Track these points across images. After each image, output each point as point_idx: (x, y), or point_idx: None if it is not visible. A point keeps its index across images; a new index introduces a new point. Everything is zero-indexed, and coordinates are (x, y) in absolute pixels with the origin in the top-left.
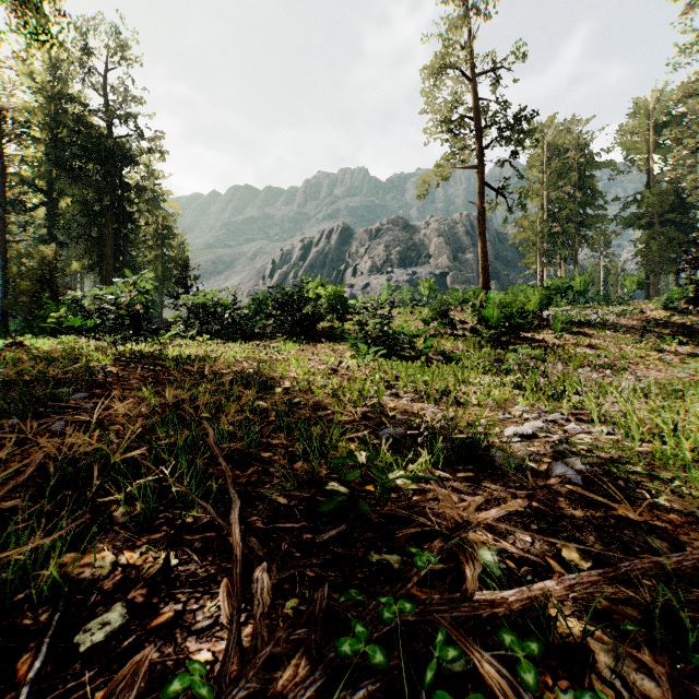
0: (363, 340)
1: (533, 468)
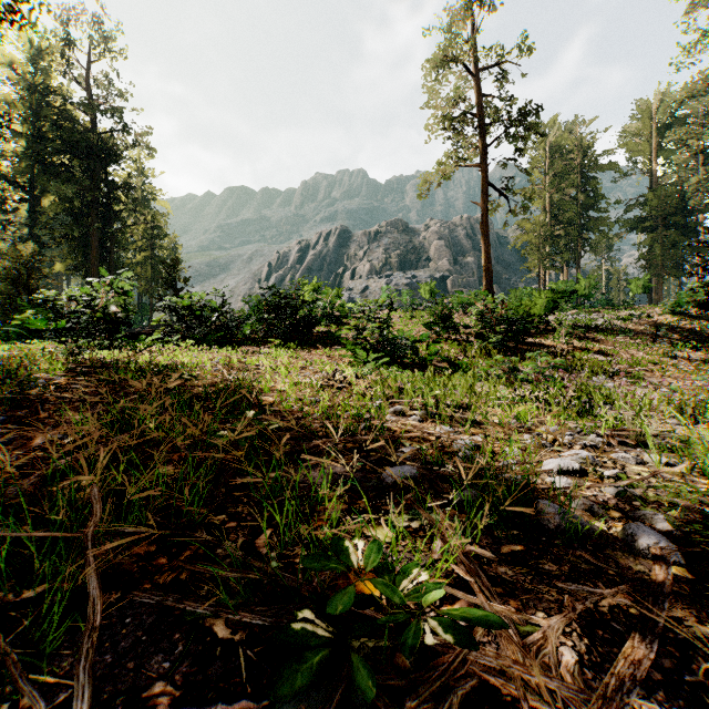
0: (361, 345)
1: (603, 531)
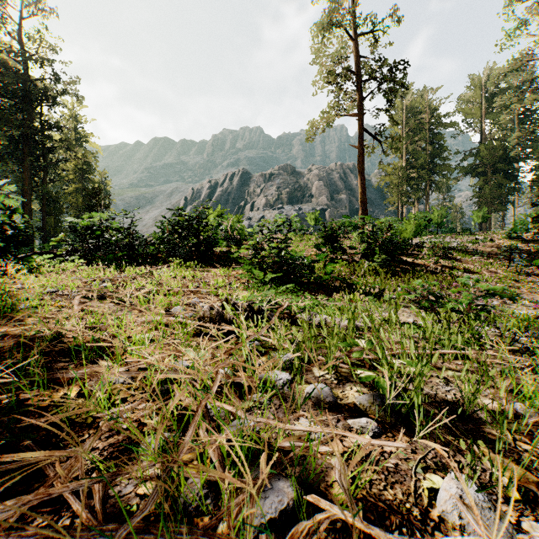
0: (258, 265)
1: None
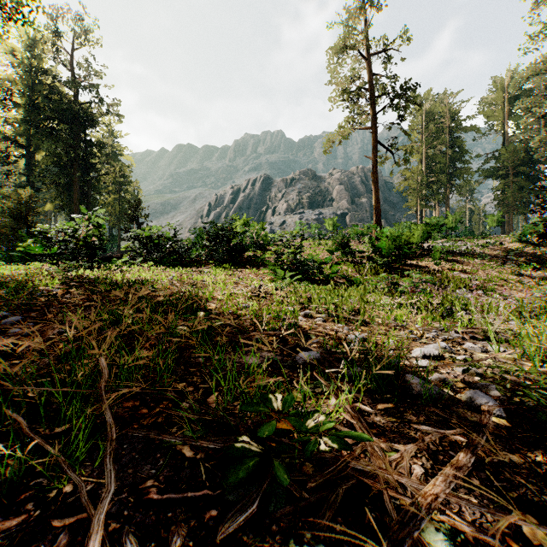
0: (280, 266)
1: (450, 395)
